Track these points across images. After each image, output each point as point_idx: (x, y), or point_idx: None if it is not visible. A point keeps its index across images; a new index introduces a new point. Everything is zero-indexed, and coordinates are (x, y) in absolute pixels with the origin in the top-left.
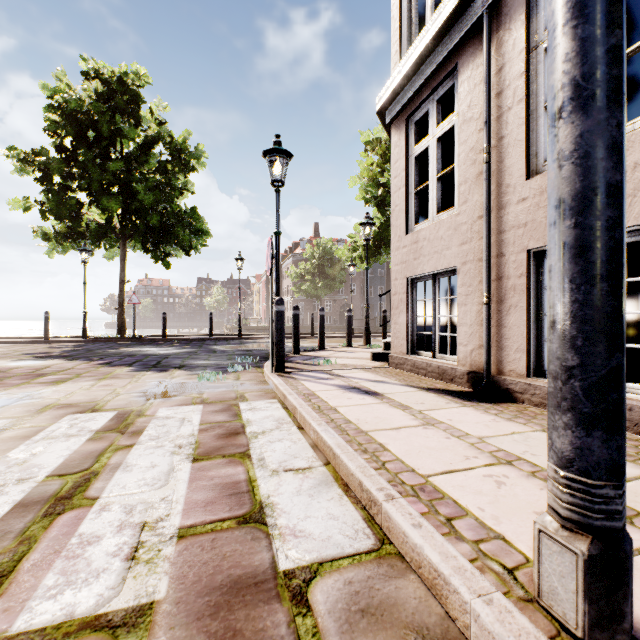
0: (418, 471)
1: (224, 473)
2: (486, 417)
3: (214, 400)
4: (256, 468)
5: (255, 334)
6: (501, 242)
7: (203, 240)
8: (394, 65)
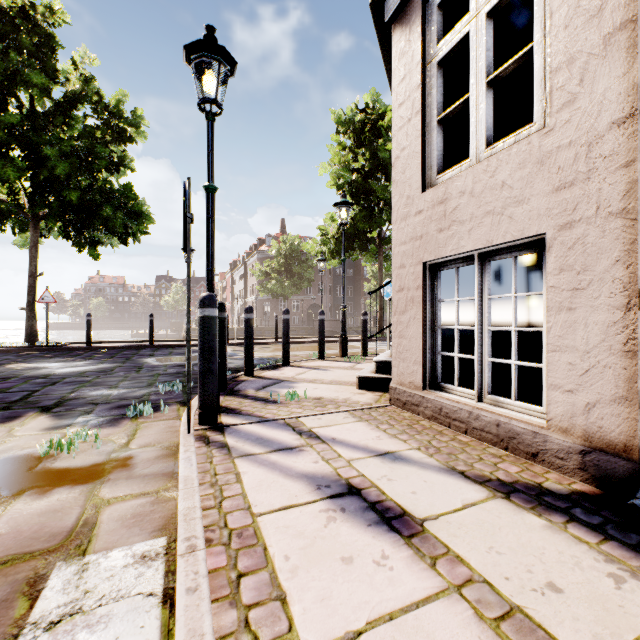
0: None
1: None
2: None
3: None
4: None
5: None
6: None
7: (144, 226)
8: None
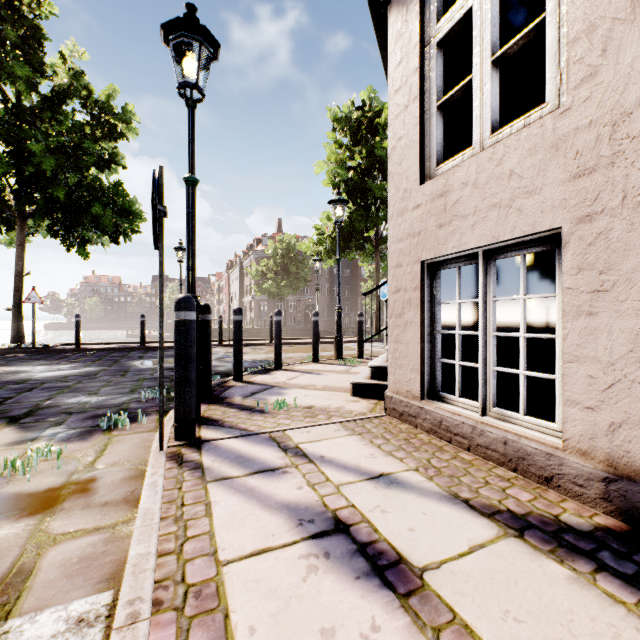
0: None
1: None
2: None
3: None
4: None
5: None
6: None
7: (135, 225)
8: None
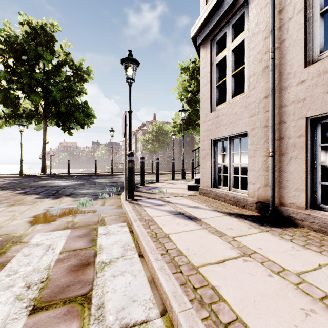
0: None
1: None
2: (286, 244)
3: (81, 224)
4: (91, 324)
5: (121, 172)
6: (283, 113)
7: (91, 120)
8: (202, 8)
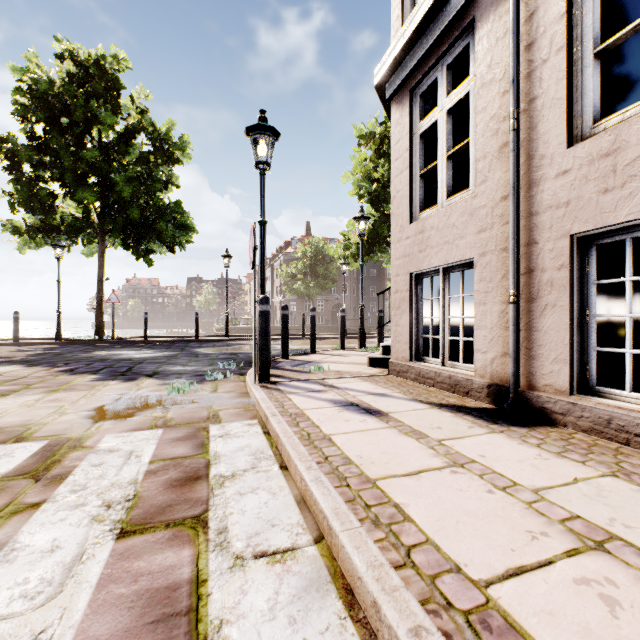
0: (467, 571)
1: (159, 564)
2: (528, 451)
3: (179, 421)
4: (211, 551)
5: (244, 335)
6: (533, 227)
7: (188, 236)
8: (395, 32)
